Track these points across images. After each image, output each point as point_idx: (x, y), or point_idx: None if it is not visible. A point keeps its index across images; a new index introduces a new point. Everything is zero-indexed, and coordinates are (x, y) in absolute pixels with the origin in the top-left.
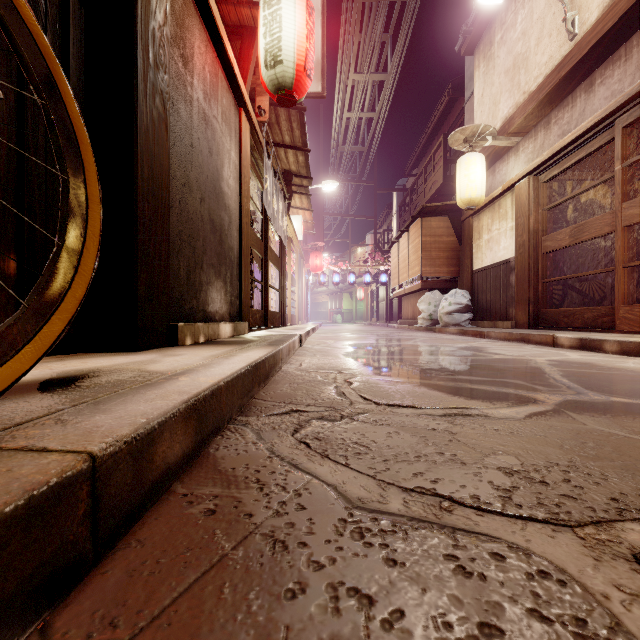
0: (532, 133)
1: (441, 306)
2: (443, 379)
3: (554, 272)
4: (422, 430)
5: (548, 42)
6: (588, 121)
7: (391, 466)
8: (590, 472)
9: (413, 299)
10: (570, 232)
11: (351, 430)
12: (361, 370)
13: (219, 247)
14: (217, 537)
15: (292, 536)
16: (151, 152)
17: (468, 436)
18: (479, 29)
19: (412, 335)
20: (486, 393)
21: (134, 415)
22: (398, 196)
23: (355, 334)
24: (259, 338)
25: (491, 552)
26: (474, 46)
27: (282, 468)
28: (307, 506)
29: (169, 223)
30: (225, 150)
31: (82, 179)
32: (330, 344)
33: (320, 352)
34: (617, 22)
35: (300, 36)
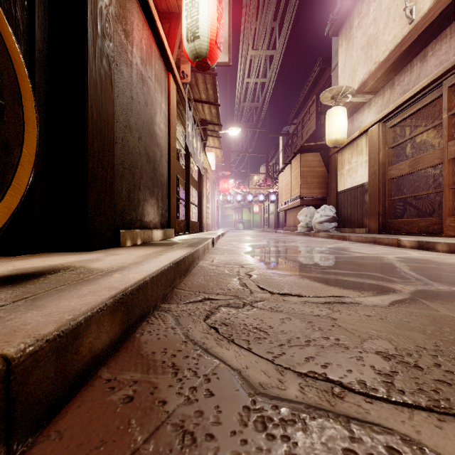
0: (381, 92)
1: (314, 217)
2: (320, 272)
3: (397, 193)
4: (309, 316)
5: (393, 26)
6: (423, 82)
7: (286, 350)
8: (454, 356)
9: (294, 212)
10: (409, 163)
11: (252, 316)
12: (258, 265)
13: (153, 174)
14: (131, 428)
15: (200, 426)
16: (99, 100)
17: (346, 322)
18: (342, 17)
19: (294, 238)
20: (355, 284)
21: (63, 311)
22: (283, 139)
23: (252, 237)
24: (182, 241)
25: (386, 446)
26: (338, 30)
27: (194, 352)
28: (215, 392)
29: (113, 154)
30: (157, 102)
31: (19, 105)
32: (234, 245)
33: (227, 251)
34: (444, 10)
35: (212, 18)
